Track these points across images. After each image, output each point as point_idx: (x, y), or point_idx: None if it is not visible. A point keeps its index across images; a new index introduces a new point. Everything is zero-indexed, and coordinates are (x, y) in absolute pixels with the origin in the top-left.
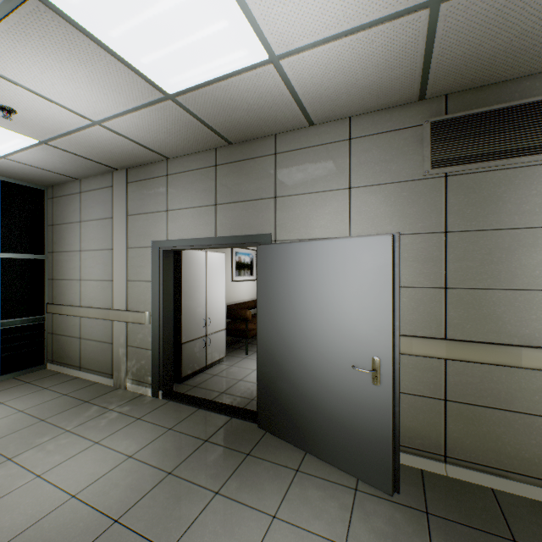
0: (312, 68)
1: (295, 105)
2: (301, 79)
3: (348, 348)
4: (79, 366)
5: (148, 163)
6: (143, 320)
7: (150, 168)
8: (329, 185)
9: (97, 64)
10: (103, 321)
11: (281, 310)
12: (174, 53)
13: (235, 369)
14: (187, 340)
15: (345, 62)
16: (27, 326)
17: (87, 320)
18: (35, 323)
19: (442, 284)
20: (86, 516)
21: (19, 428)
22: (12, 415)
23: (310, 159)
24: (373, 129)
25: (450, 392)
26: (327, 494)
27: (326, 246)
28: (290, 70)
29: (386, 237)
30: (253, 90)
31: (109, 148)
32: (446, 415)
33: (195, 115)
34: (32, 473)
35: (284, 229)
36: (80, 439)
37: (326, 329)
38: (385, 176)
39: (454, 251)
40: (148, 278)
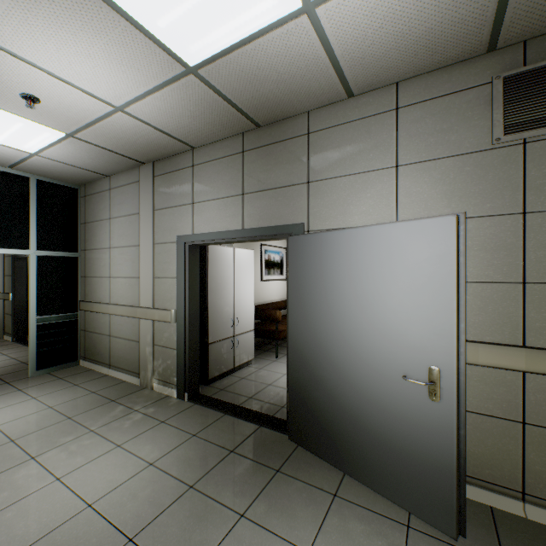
0: (354, 15)
1: (332, 70)
2: (340, 33)
3: (397, 354)
4: (108, 363)
5: (174, 155)
6: (169, 318)
7: (176, 159)
8: (372, 164)
9: (112, 33)
10: (131, 319)
11: (315, 308)
12: (192, 10)
13: (263, 373)
14: (214, 340)
15: (396, 2)
16: (61, 323)
17: (116, 318)
18: (69, 319)
19: (519, 277)
20: (100, 530)
21: (46, 425)
22: (42, 411)
23: (348, 136)
24: (426, 94)
25: (530, 413)
26: (372, 529)
27: (369, 234)
28: (328, 21)
29: (448, 218)
30: (283, 53)
31: (134, 139)
32: (525, 442)
33: (219, 92)
34: (52, 475)
35: (319, 218)
36: (102, 441)
37: (369, 330)
38: (442, 149)
39: (536, 236)
40: (174, 274)
